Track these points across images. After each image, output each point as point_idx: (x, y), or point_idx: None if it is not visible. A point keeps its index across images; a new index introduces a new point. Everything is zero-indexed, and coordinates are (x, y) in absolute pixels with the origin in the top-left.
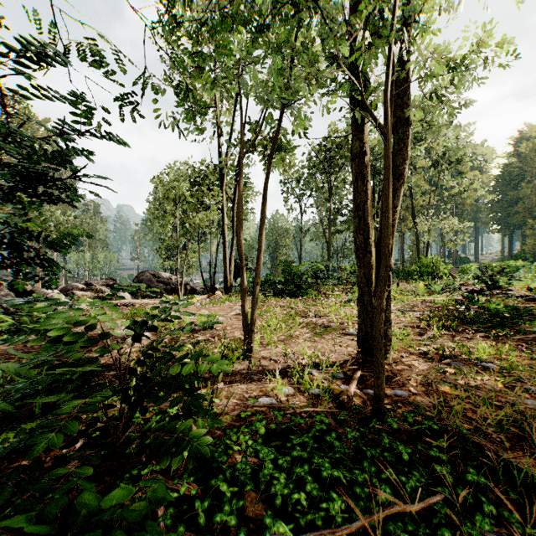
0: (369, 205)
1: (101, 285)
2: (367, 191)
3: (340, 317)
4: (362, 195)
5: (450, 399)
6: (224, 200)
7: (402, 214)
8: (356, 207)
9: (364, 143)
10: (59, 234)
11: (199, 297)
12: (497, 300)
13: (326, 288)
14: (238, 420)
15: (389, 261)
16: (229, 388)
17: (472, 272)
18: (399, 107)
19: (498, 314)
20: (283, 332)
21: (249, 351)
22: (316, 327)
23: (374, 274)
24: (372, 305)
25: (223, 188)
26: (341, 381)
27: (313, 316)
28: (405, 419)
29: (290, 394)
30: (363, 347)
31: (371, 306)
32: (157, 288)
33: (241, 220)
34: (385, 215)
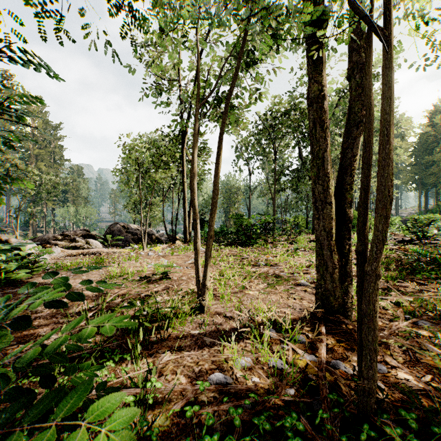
0: (329, 153)
1: (76, 235)
2: (327, 138)
3: (289, 266)
4: (322, 142)
5: (439, 376)
6: (183, 161)
7: (335, 175)
8: (315, 155)
9: (325, 87)
10: (47, 192)
11: (161, 246)
12: (430, 249)
13: (273, 238)
14: (183, 412)
15: (390, 210)
16: (177, 357)
17: (397, 224)
18: (358, 54)
19: (437, 263)
20: (236, 283)
21: (202, 307)
22: (267, 277)
23: (334, 226)
24: (332, 259)
25: (182, 151)
26: (303, 346)
27: (264, 264)
28: (398, 414)
29: (247, 366)
30: (323, 303)
31: (331, 260)
32: (126, 238)
33: (194, 171)
34: (384, 147)
